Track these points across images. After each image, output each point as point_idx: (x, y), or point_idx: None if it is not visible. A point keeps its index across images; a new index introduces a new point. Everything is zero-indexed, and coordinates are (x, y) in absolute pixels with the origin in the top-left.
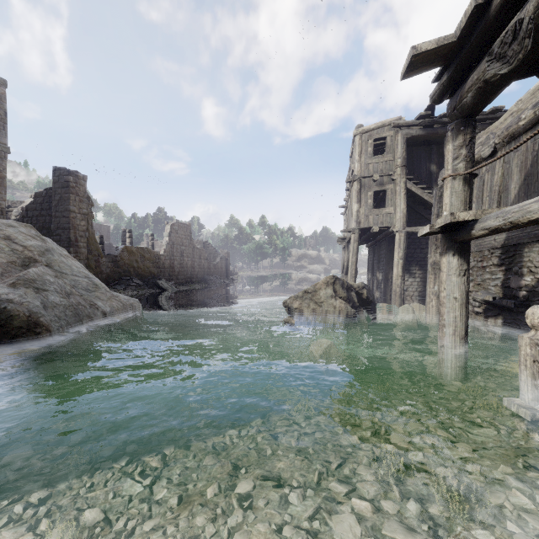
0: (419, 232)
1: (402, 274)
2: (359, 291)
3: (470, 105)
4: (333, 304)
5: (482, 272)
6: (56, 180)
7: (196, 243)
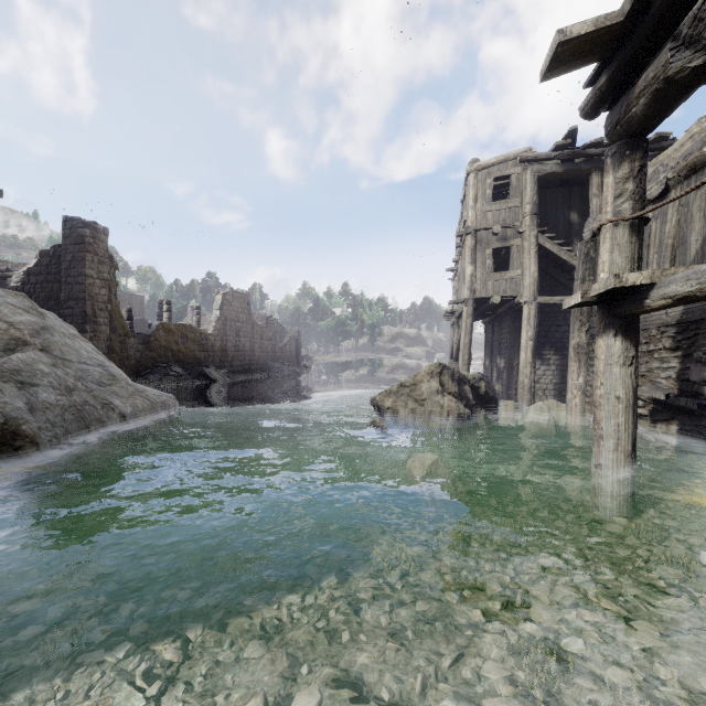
0: (565, 302)
1: (533, 360)
2: (474, 384)
3: (641, 118)
4: (440, 402)
5: (649, 359)
6: (66, 234)
7: (257, 319)
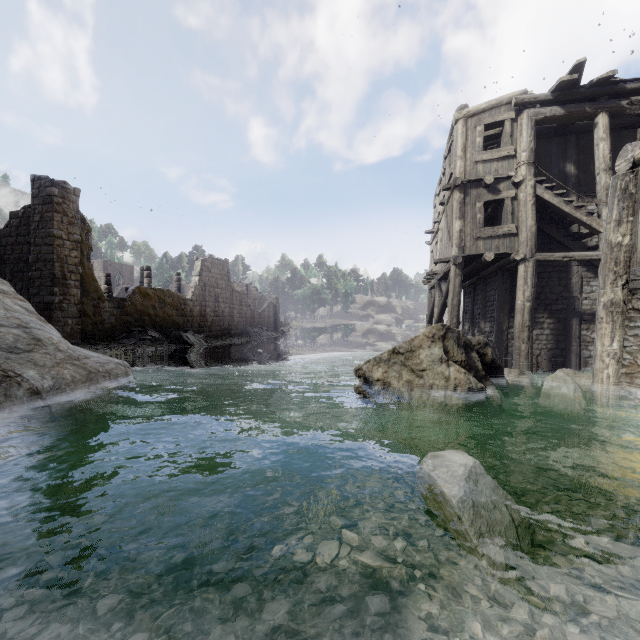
0: None
1: (530, 323)
2: (479, 351)
3: None
4: (445, 374)
5: None
6: (35, 194)
7: (237, 287)
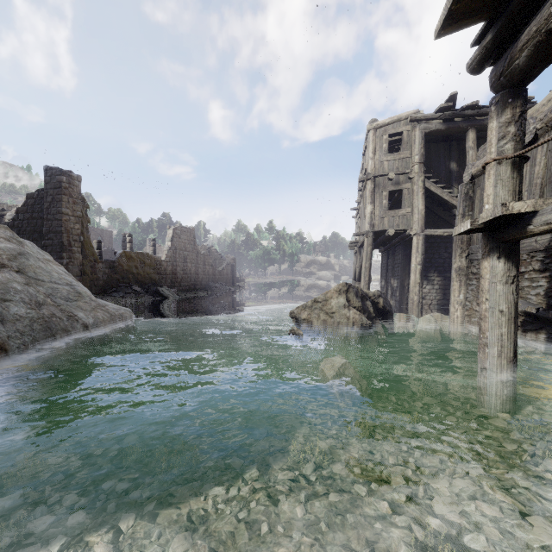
0: (455, 229)
1: (421, 280)
2: (374, 300)
3: (523, 69)
4: (347, 315)
5: (520, 279)
6: (47, 180)
7: (201, 249)
